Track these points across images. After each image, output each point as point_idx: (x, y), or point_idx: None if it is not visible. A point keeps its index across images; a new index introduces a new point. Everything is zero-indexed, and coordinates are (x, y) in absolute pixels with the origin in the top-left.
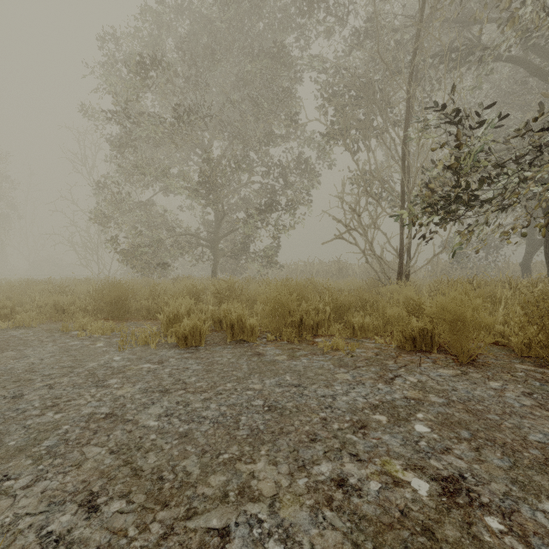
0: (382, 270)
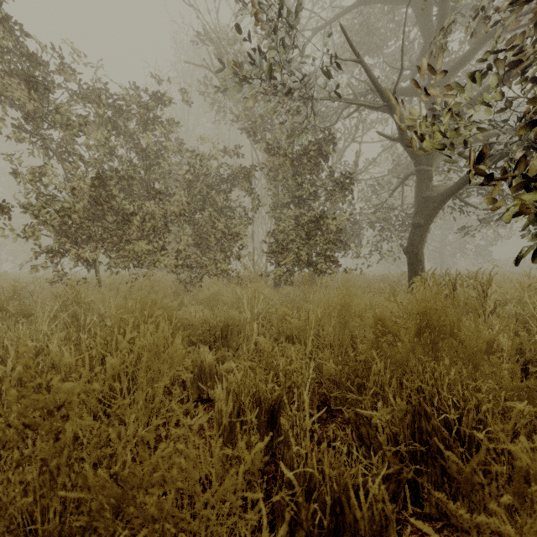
0: None
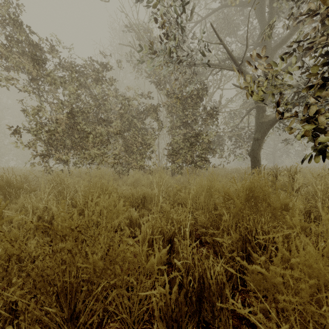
0: None
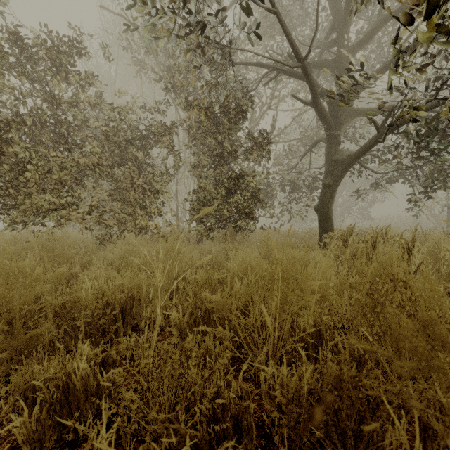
0: (439, 223)
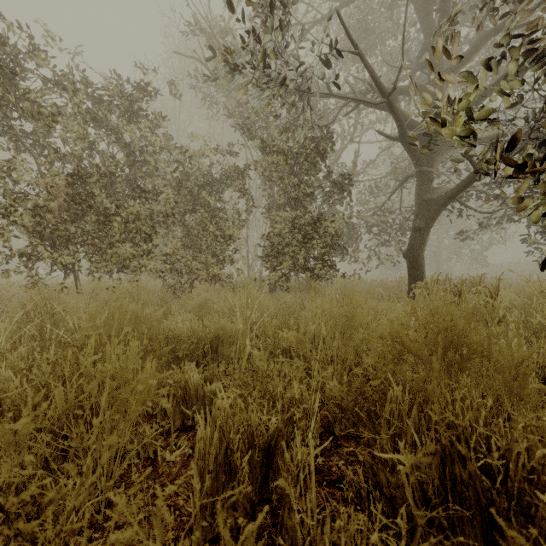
0: None
